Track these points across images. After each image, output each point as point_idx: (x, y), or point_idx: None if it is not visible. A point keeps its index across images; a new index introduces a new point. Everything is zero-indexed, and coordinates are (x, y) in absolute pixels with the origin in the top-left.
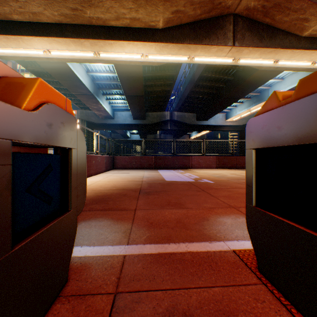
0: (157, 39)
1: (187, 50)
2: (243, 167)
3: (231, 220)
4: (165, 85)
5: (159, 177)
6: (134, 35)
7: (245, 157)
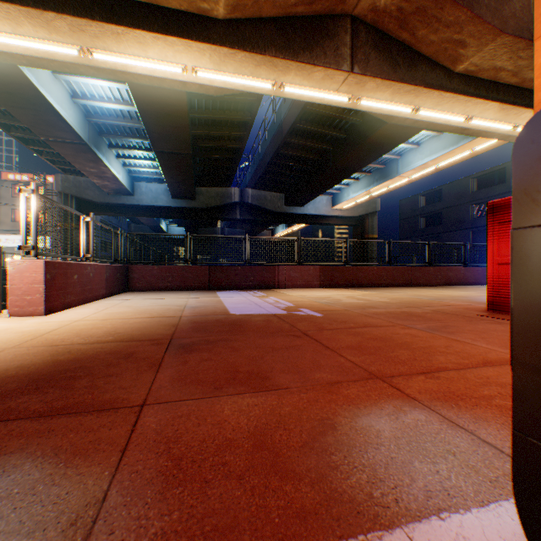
0: (215, 39)
1: (272, 70)
2: (364, 284)
3: (388, 421)
4: (232, 139)
5: (218, 306)
6: (167, 23)
7: (515, 257)
